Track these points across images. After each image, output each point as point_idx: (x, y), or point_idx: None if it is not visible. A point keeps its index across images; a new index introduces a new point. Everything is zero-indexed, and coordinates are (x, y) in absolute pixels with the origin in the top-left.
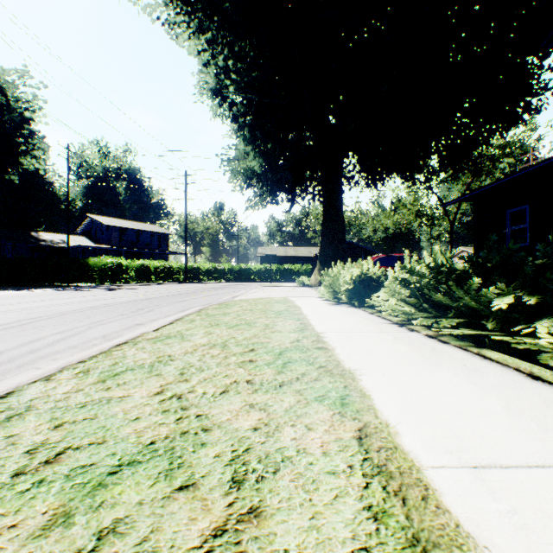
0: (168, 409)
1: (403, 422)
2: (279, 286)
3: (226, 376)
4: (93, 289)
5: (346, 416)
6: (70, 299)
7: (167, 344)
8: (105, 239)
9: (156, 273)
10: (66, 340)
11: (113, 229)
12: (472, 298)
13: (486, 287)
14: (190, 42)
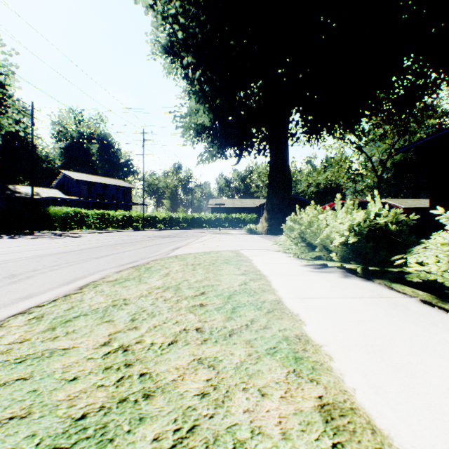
0: None
1: None
2: (228, 233)
3: None
4: (42, 236)
5: None
6: None
7: None
8: (75, 192)
9: (117, 221)
10: None
11: (82, 183)
12: None
13: None
14: None
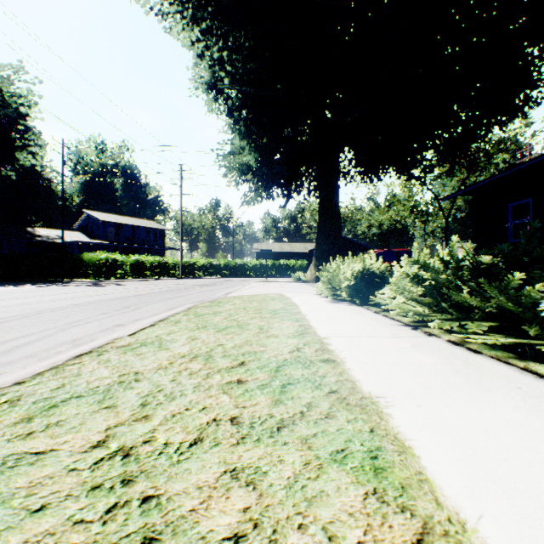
0: (101, 484)
1: (487, 518)
2: (275, 282)
3: (204, 409)
4: (86, 284)
5: (387, 500)
6: (56, 295)
7: (138, 354)
8: (101, 235)
9: (152, 268)
10: (27, 346)
11: (109, 225)
12: (509, 298)
13: (523, 284)
14: (184, 34)
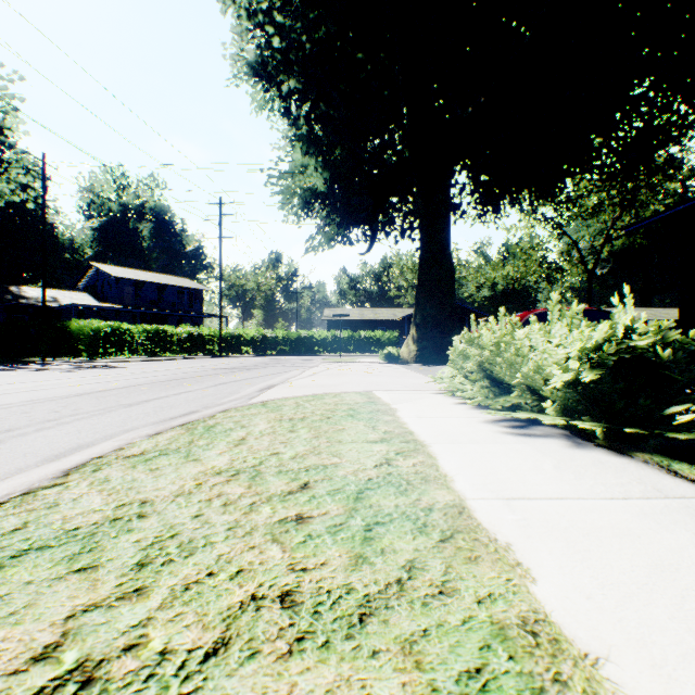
0: None
1: None
2: (353, 362)
3: None
4: (55, 367)
5: None
6: None
7: None
8: (114, 297)
9: (178, 343)
10: None
11: (125, 282)
12: None
13: None
14: None
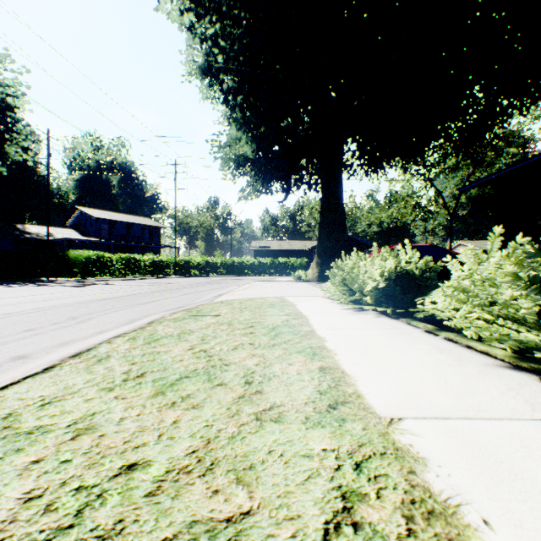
0: None
1: None
2: (273, 281)
3: None
4: (65, 284)
5: None
6: (8, 299)
7: None
8: (94, 232)
9: (145, 267)
10: None
11: (103, 222)
12: None
13: None
14: (174, 8)
